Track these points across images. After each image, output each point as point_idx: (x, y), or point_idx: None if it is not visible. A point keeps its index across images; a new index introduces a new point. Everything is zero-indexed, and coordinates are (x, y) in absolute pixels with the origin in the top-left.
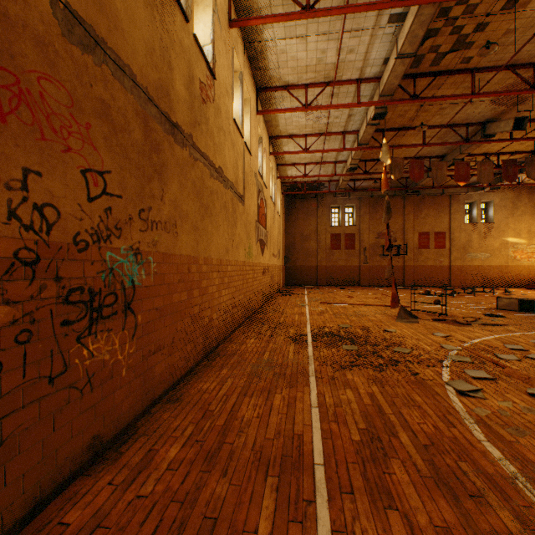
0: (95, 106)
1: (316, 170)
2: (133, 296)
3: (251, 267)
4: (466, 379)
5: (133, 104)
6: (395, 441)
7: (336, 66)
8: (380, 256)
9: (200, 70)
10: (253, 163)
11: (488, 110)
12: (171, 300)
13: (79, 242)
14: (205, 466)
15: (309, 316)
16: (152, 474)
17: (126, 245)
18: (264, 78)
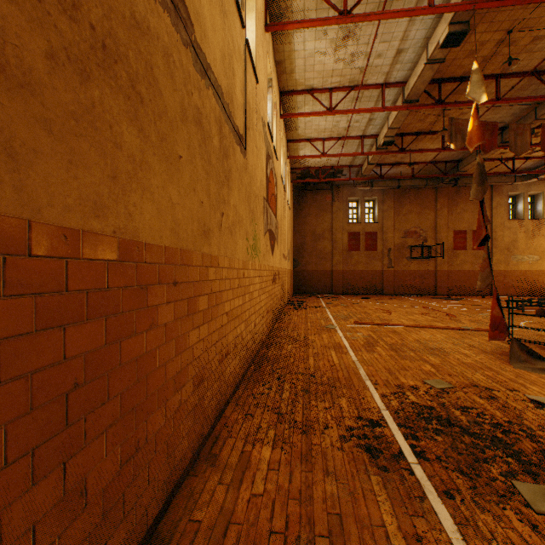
0: None
1: (336, 150)
2: None
3: (257, 271)
4: None
5: None
6: None
7: None
8: (408, 258)
9: None
10: (260, 102)
11: None
12: None
13: None
14: None
15: (354, 353)
16: None
17: None
18: None
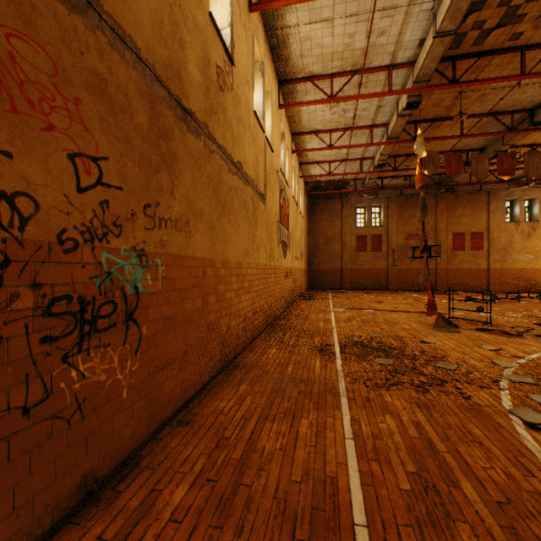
0: (87, 79)
1: (341, 168)
2: (136, 304)
3: (272, 270)
4: (533, 407)
5: (136, 82)
6: (458, 494)
7: (365, 51)
8: (410, 258)
9: (216, 53)
10: (275, 160)
11: (538, 94)
12: (183, 308)
13: (66, 241)
14: (216, 518)
15: (335, 323)
16: (151, 527)
17: (128, 245)
18: (286, 70)
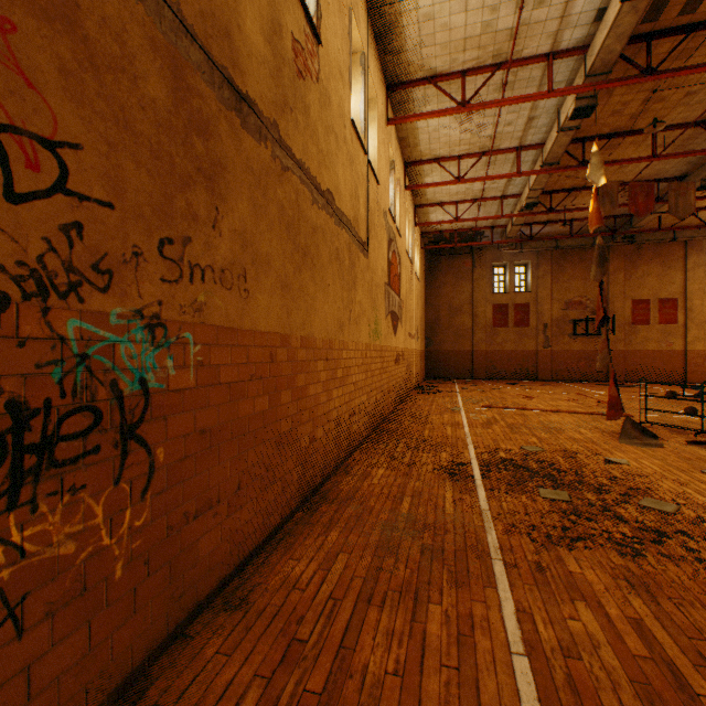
0: None
1: (472, 212)
2: (143, 411)
3: (378, 352)
4: None
5: (143, 24)
6: None
7: (515, 30)
8: (570, 336)
9: (293, 19)
10: (382, 196)
11: None
12: (235, 412)
13: None
14: None
15: (469, 429)
16: None
17: (125, 307)
18: (398, 68)
